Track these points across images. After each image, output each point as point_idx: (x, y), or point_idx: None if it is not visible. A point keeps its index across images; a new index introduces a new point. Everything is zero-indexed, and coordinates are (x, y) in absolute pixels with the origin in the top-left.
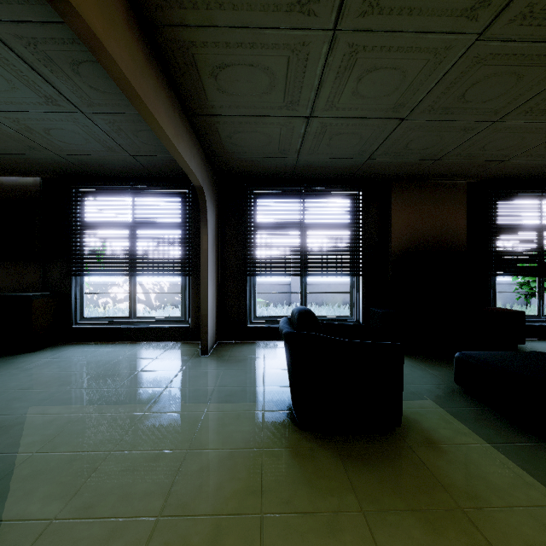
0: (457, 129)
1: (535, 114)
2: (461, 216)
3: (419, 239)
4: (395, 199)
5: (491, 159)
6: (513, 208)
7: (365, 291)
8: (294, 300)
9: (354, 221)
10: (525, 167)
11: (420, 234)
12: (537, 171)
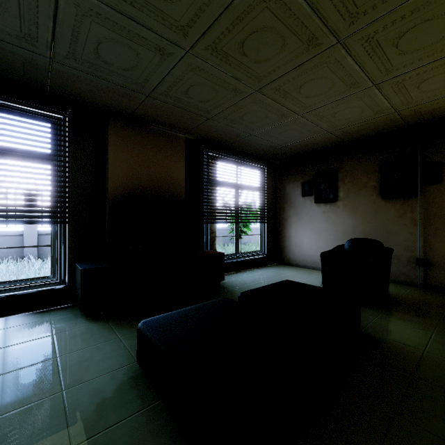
0: (151, 45)
1: (220, 58)
2: (181, 167)
3: (141, 184)
4: (113, 136)
5: (199, 114)
6: (219, 168)
7: (74, 242)
8: (29, 254)
9: (57, 153)
10: (225, 132)
11: (142, 179)
12: (233, 139)
